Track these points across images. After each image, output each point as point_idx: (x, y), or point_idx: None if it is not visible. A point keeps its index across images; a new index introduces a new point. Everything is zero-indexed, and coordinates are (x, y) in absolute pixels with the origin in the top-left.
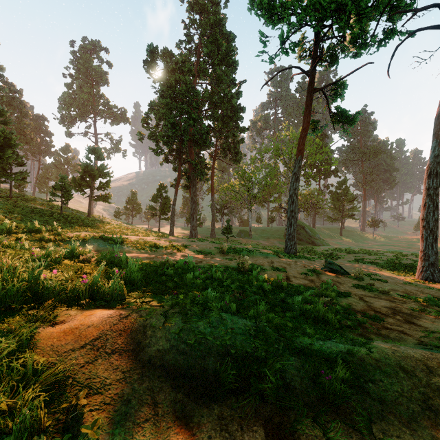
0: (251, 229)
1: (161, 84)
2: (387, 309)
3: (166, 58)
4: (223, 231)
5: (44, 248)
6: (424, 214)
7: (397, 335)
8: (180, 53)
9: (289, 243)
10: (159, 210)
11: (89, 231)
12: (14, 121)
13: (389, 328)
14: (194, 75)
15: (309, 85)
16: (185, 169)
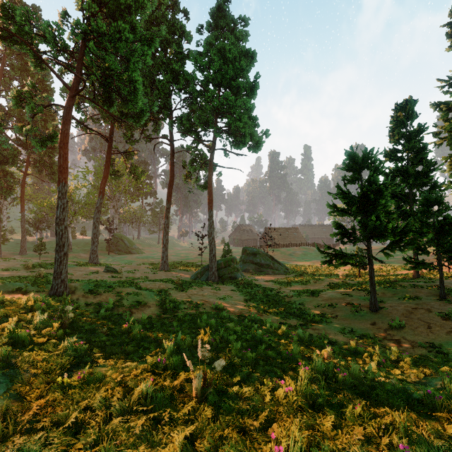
0: (71, 243)
1: None
2: None
3: None
4: (35, 248)
5: None
6: (162, 237)
7: None
8: None
9: (92, 256)
10: None
11: None
12: None
13: None
14: None
15: (108, 148)
16: None
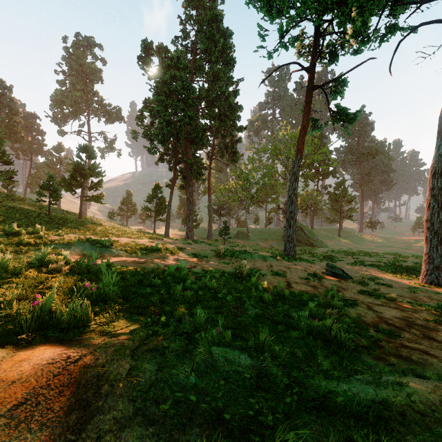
0: (248, 230)
1: (157, 81)
2: (399, 321)
3: (161, 54)
4: (220, 232)
5: (21, 253)
6: (428, 215)
7: (420, 357)
8: (176, 50)
9: (288, 245)
10: (155, 210)
11: (76, 233)
12: (4, 118)
13: (408, 346)
14: (190, 72)
15: (308, 82)
16: (181, 169)
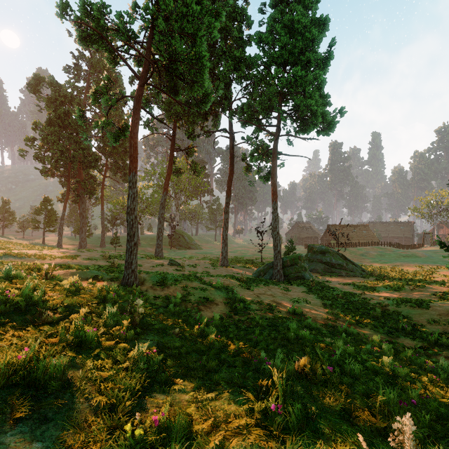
0: (140, 238)
1: (48, 106)
2: None
3: (54, 89)
4: (111, 242)
5: None
6: (222, 232)
7: None
8: (68, 80)
9: (158, 249)
10: (44, 222)
11: None
12: None
13: None
14: (83, 107)
15: (171, 146)
16: (74, 188)
